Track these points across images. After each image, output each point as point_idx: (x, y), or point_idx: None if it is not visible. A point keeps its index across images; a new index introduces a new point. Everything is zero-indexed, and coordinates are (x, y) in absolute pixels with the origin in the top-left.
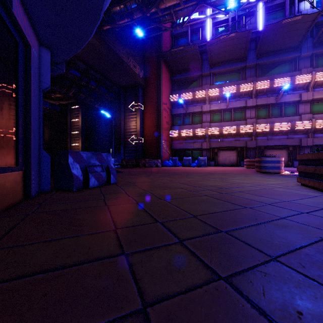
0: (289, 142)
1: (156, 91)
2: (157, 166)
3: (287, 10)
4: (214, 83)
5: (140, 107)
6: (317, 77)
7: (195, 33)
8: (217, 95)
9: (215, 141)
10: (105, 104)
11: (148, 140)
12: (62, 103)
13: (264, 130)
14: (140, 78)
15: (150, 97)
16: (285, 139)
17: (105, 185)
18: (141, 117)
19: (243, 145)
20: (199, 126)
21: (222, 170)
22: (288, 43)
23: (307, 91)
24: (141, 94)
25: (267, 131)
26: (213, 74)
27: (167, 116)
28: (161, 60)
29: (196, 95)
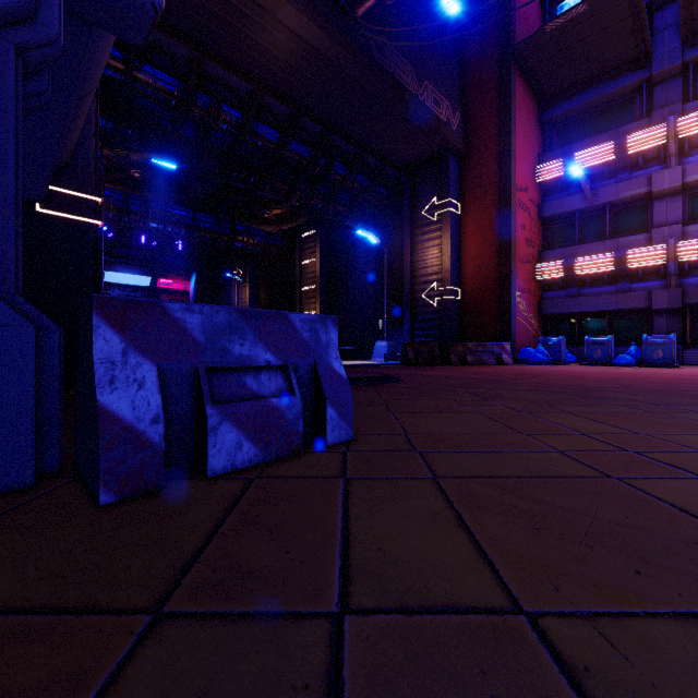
0: None
1: (496, 158)
2: (499, 363)
3: None
4: None
5: (452, 209)
6: None
7: None
8: None
9: None
10: (368, 215)
11: (472, 293)
12: (287, 230)
13: None
14: (450, 133)
15: (478, 177)
16: None
17: (294, 456)
18: (453, 235)
19: None
20: (638, 242)
21: None
22: None
23: None
24: (453, 174)
25: None
26: (695, 67)
27: (530, 223)
28: (511, 69)
29: (629, 145)
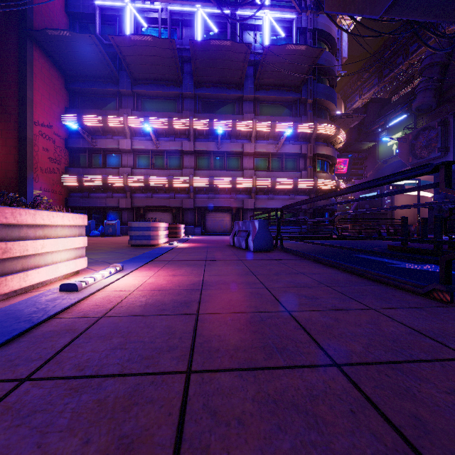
0: (232, 203)
1: (18, 98)
2: None
3: (229, 34)
4: (141, 109)
5: None
6: (258, 127)
7: (110, 23)
8: (142, 128)
9: (141, 197)
10: None
11: (0, 188)
12: None
13: (203, 185)
14: None
15: (4, 106)
16: (228, 198)
17: None
18: None
19: (179, 205)
20: (115, 172)
21: (102, 242)
22: (229, 77)
23: (250, 142)
24: None
25: (208, 188)
26: (138, 96)
27: (55, 148)
28: (27, 44)
29: (109, 121)
